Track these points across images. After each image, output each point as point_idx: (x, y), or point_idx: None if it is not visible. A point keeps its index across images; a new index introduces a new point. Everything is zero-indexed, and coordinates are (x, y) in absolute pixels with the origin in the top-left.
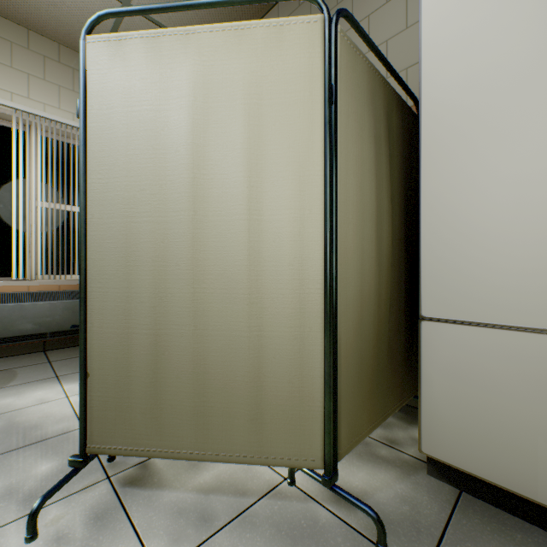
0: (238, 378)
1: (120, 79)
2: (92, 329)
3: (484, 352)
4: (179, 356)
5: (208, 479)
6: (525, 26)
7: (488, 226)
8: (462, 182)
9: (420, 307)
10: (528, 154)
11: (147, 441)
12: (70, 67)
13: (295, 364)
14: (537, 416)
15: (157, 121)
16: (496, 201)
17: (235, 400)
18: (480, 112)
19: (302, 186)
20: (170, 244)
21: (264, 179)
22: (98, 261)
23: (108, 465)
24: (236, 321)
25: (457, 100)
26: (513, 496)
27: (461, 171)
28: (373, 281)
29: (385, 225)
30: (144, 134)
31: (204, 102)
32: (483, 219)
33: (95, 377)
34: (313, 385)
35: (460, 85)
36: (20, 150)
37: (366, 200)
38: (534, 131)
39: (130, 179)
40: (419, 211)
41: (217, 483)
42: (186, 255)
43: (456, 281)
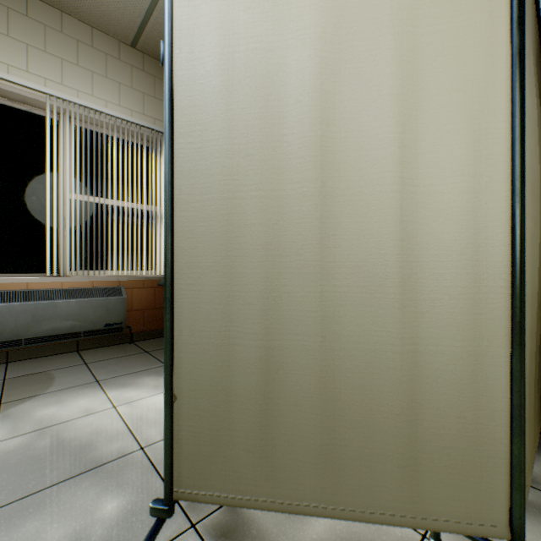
0: (383, 408)
1: (219, 10)
2: (180, 338)
3: None
4: (298, 377)
5: (321, 532)
6: None
7: None
8: None
9: None
10: None
11: (254, 487)
12: (103, 53)
13: (468, 391)
14: None
15: (269, 64)
16: None
17: (378, 438)
18: None
19: (477, 144)
20: (286, 226)
21: (420, 137)
22: (188, 249)
23: (186, 505)
24: (381, 331)
25: None
26: None
27: None
28: (537, 277)
29: (540, 203)
30: (252, 81)
31: (334, 35)
32: None
33: (184, 401)
34: (493, 422)
35: None
36: (55, 139)
37: (532, 168)
38: None
39: (232, 141)
40: None
41: (336, 540)
42: (311, 240)
43: None
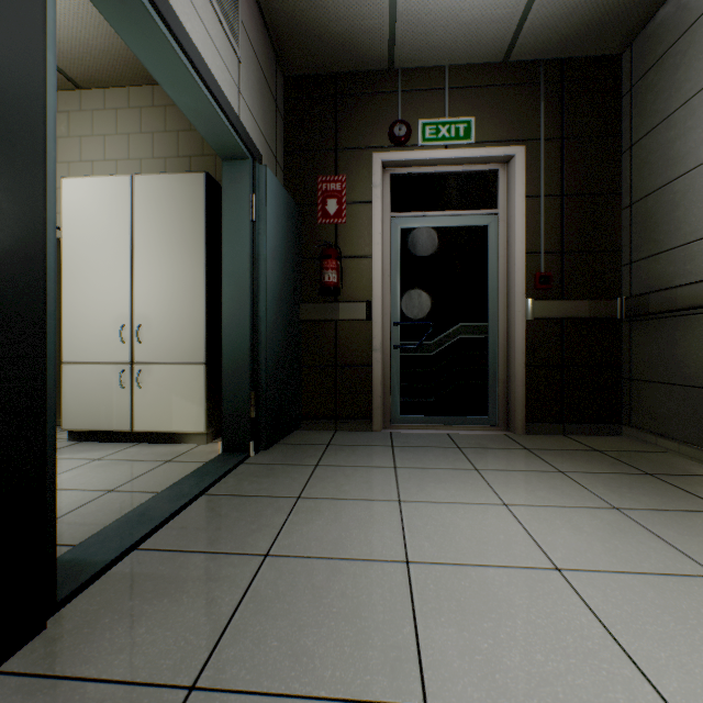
0: None
1: None
2: None
3: (86, 375)
4: None
5: None
6: (98, 242)
7: (88, 321)
8: (79, 300)
9: (62, 358)
10: (99, 293)
11: None
12: None
13: None
14: (102, 397)
15: None
16: (90, 310)
17: None
18: (85, 271)
19: None
20: None
21: None
22: None
23: None
24: None
25: (77, 262)
26: (99, 434)
27: (78, 295)
28: None
29: None
30: None
31: None
32: (86, 317)
33: None
34: None
35: (78, 255)
36: None
37: None
38: (101, 285)
39: None
40: (62, 310)
41: None
42: None
43: (77, 345)
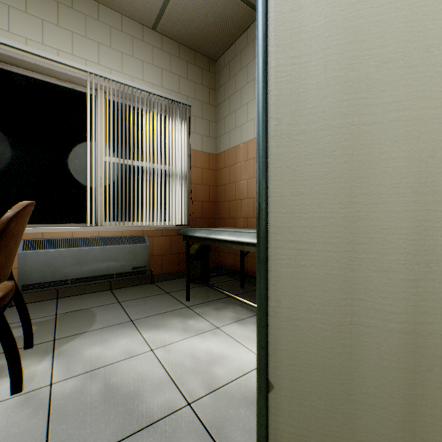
0: None
1: None
2: (278, 311)
3: None
4: None
5: None
6: None
7: None
8: None
9: None
10: None
11: None
12: (130, 36)
13: None
14: None
15: None
16: None
17: None
18: None
19: None
20: None
21: None
22: (288, 196)
23: None
24: None
25: None
26: None
27: None
28: None
29: None
30: None
31: None
32: None
33: (283, 391)
34: None
35: None
36: (93, 110)
37: None
38: None
39: (358, 45)
40: None
41: None
42: None
43: None
